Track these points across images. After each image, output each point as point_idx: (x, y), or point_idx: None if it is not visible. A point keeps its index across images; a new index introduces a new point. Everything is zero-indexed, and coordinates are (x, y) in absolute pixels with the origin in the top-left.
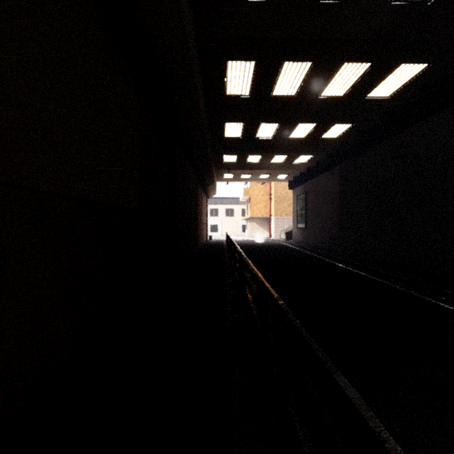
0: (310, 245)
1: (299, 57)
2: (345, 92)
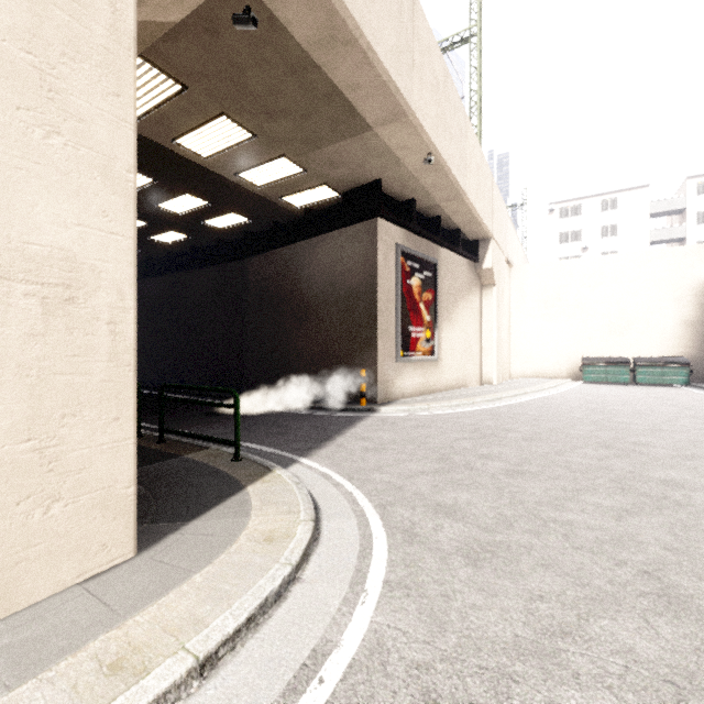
0: None
1: None
2: None
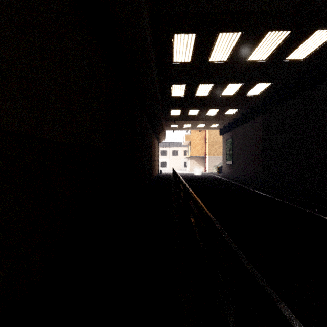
0: (236, 177)
1: (231, 28)
2: (268, 56)
